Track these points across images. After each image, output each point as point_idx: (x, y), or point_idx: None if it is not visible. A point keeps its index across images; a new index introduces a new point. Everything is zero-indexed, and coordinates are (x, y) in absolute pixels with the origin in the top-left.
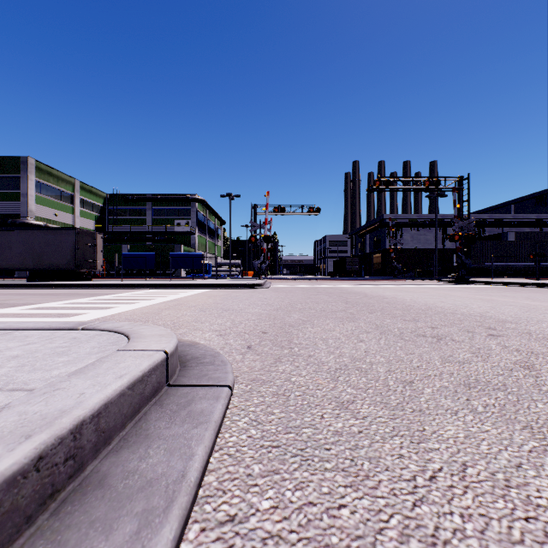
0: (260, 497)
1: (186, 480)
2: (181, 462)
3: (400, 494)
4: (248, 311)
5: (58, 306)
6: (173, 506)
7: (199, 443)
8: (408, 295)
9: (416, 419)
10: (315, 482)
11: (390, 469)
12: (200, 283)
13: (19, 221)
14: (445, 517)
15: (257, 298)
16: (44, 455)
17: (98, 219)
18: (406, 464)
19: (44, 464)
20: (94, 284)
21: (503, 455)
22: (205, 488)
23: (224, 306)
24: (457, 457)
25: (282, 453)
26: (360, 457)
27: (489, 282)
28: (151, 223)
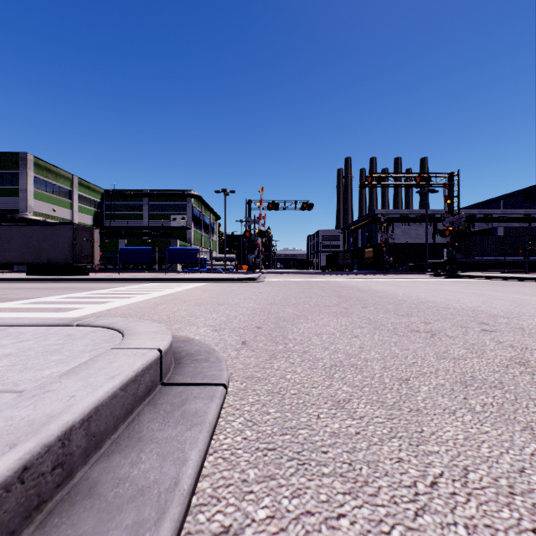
0: (256, 505)
1: (179, 489)
2: (174, 468)
3: (401, 502)
4: (243, 305)
5: (55, 301)
6: (165, 518)
7: (192, 446)
8: (400, 290)
9: (414, 419)
10: (312, 489)
11: (390, 474)
12: (196, 278)
13: (18, 216)
14: (449, 528)
15: (251, 292)
16: (30, 466)
17: (96, 214)
18: (405, 469)
19: (30, 475)
20: (91, 278)
21: (504, 459)
22: (198, 495)
23: (219, 301)
24: (458, 461)
25: (278, 456)
26: (359, 461)
27: (479, 277)
28: (147, 219)
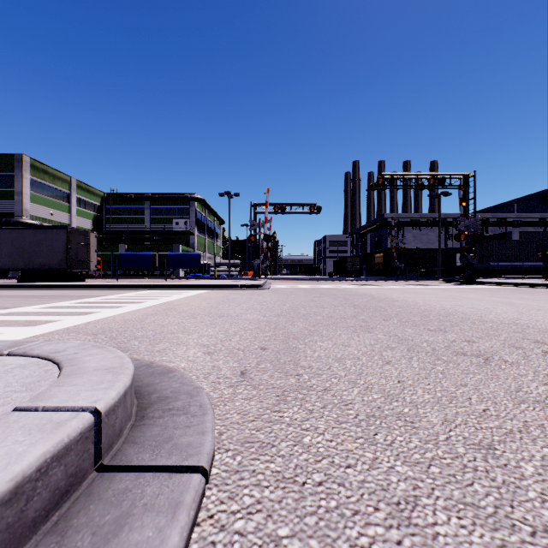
0: None
1: None
2: None
3: None
4: (245, 317)
5: (32, 311)
6: None
7: None
8: (419, 298)
9: None
10: None
11: None
12: (197, 284)
13: (13, 220)
14: None
15: (256, 301)
16: None
17: (96, 218)
18: None
19: None
20: (85, 285)
21: None
22: None
23: (219, 311)
24: None
25: None
26: None
27: (497, 283)
28: (149, 223)
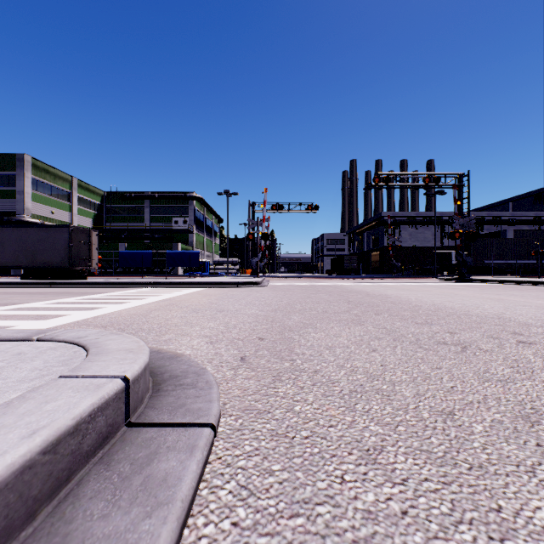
0: None
1: None
2: None
3: None
4: (244, 312)
5: (41, 307)
6: None
7: None
8: (412, 294)
9: (480, 484)
10: None
11: None
12: (196, 282)
13: (15, 218)
14: None
15: (254, 297)
16: None
17: (96, 217)
18: None
19: None
20: (87, 282)
21: None
22: None
23: (219, 307)
24: None
25: None
26: None
27: (491, 281)
28: (148, 221)
